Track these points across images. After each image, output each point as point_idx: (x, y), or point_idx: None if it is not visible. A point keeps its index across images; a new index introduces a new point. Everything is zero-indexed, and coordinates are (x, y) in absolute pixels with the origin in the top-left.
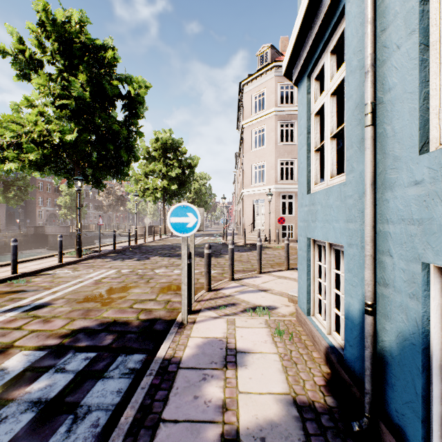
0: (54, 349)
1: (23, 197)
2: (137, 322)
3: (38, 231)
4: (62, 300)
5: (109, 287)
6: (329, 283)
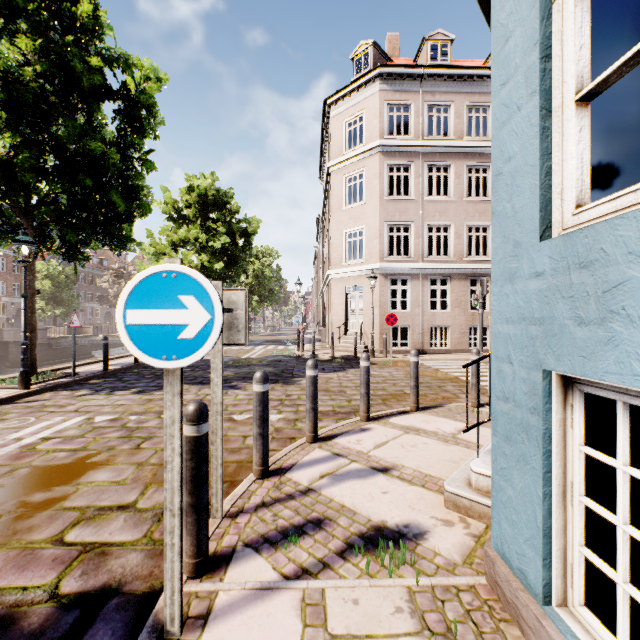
0: None
1: None
2: (44, 611)
3: None
4: None
5: (41, 467)
6: None
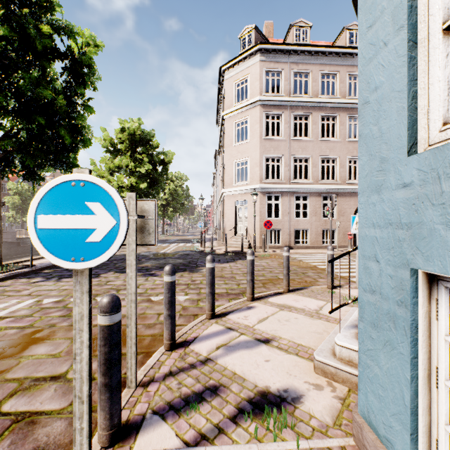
0: None
1: None
2: None
3: None
4: None
5: None
6: None
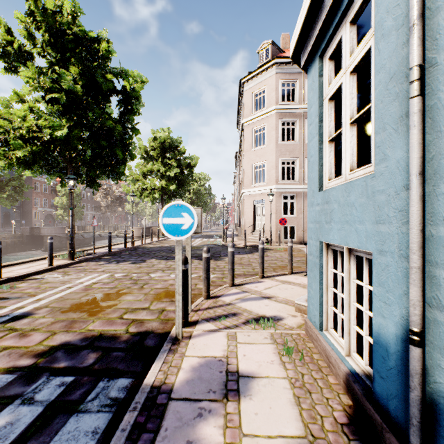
0: (25, 371)
1: (17, 198)
2: (126, 336)
3: (33, 232)
4: (45, 309)
5: (99, 294)
6: (347, 295)
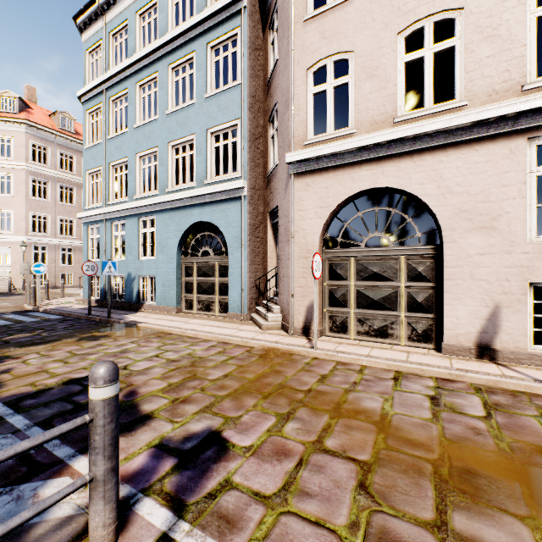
0: None
1: None
2: (10, 312)
3: None
4: None
5: None
6: (96, 285)
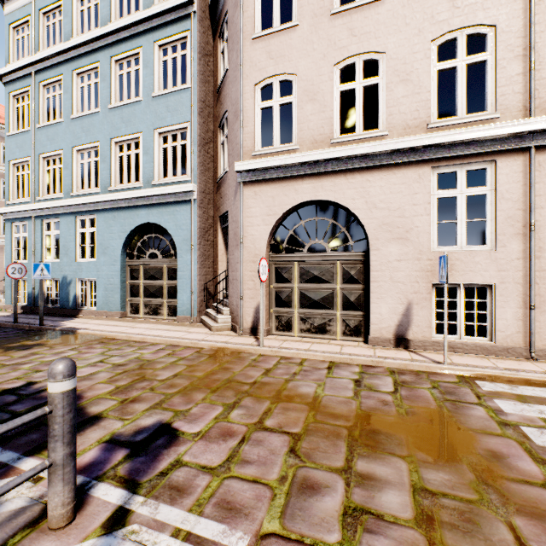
0: None
1: None
2: None
3: None
4: None
5: None
6: (22, 290)
